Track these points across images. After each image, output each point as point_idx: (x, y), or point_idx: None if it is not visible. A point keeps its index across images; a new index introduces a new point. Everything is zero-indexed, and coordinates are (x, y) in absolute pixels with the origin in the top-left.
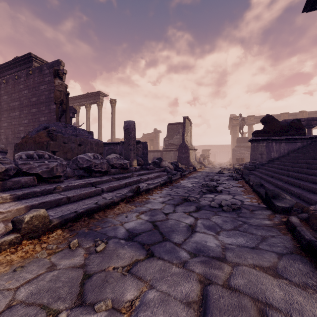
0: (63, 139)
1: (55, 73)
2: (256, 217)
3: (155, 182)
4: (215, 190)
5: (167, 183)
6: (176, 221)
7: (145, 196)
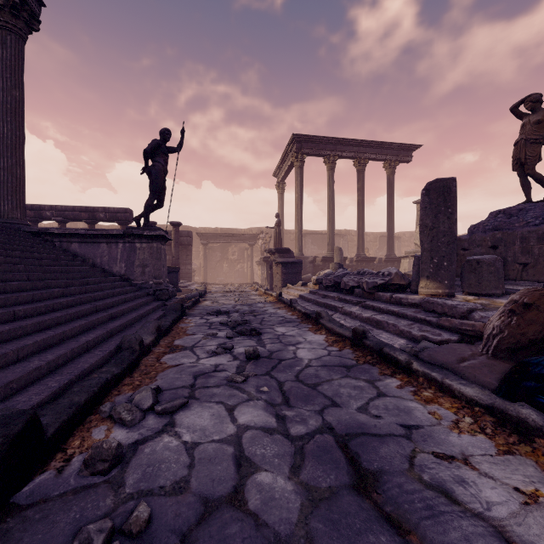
0: (462, 243)
1: (515, 116)
2: (200, 311)
3: (336, 318)
4: (229, 321)
5: (312, 319)
6: (243, 307)
7: (287, 310)
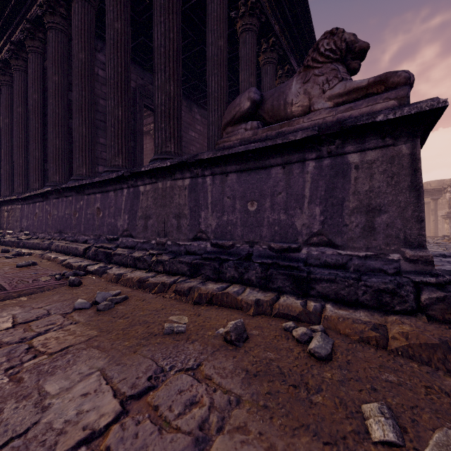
0: None
1: None
2: None
3: None
4: None
5: None
6: None
7: None
